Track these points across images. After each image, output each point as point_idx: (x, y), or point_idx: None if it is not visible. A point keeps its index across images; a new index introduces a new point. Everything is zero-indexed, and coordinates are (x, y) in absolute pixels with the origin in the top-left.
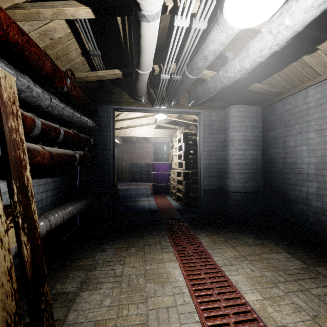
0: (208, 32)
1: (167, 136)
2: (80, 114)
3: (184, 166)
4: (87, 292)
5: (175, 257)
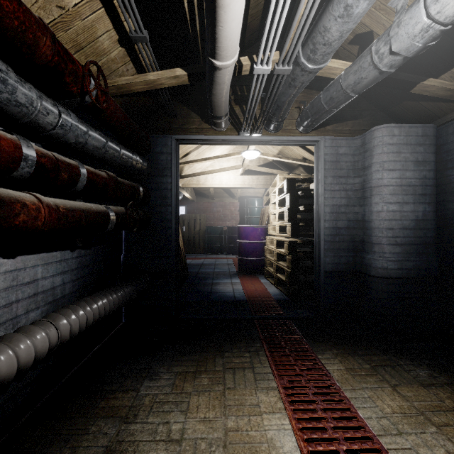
0: None
1: (260, 186)
2: (121, 146)
3: (289, 232)
4: None
5: (281, 403)
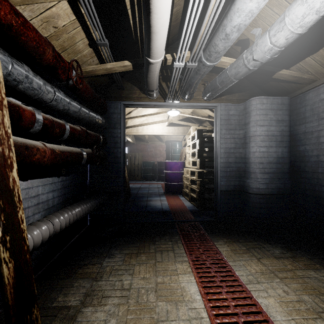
0: (232, 1)
1: (180, 134)
2: (89, 110)
3: (198, 165)
4: (90, 308)
5: (190, 269)
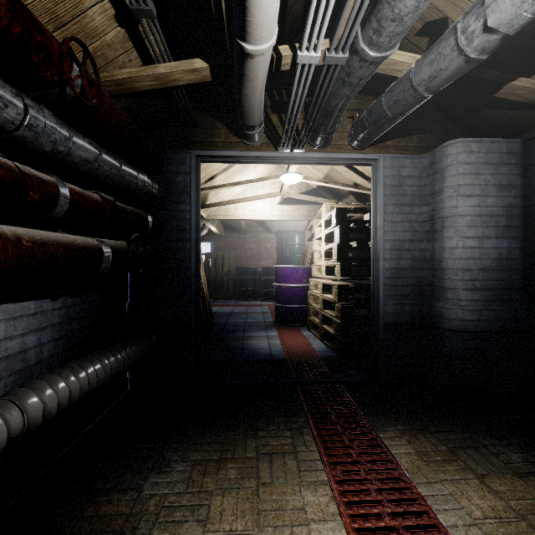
0: None
1: (302, 218)
2: (121, 161)
3: (339, 274)
4: None
5: (335, 506)
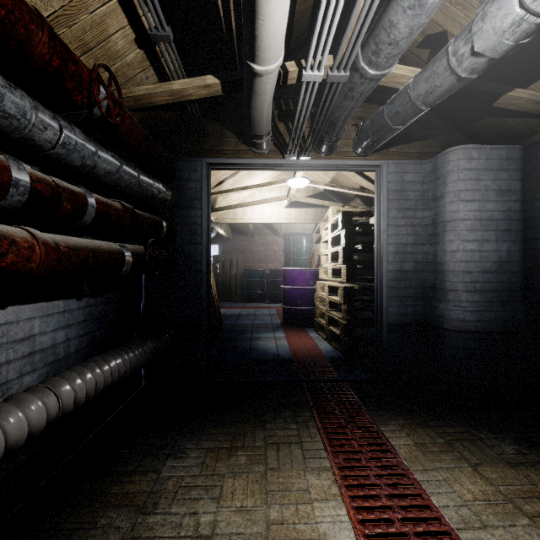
0: None
1: (309, 221)
2: (139, 171)
3: (345, 276)
4: None
5: (337, 488)
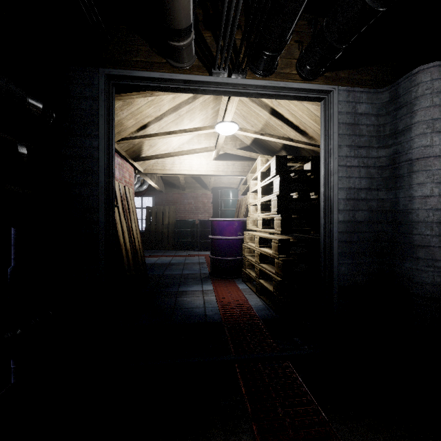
0: None
1: (237, 173)
2: None
3: (279, 227)
4: None
5: None
